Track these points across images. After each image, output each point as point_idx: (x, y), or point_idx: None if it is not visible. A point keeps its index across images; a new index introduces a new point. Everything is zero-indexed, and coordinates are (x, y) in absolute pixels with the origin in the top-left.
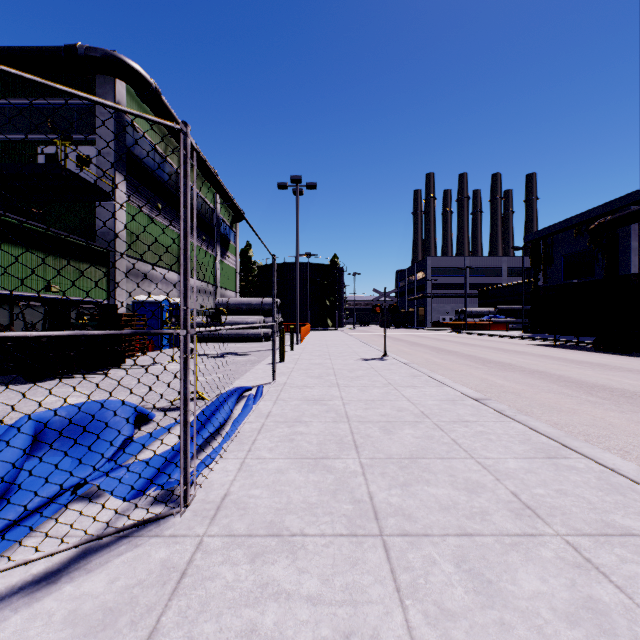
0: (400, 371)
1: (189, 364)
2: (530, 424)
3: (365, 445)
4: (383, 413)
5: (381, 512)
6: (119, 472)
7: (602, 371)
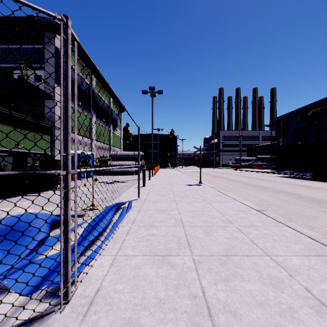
0: (210, 192)
1: (70, 196)
2: (297, 228)
3: (195, 244)
4: (203, 220)
5: (213, 308)
6: (27, 269)
7: (321, 192)
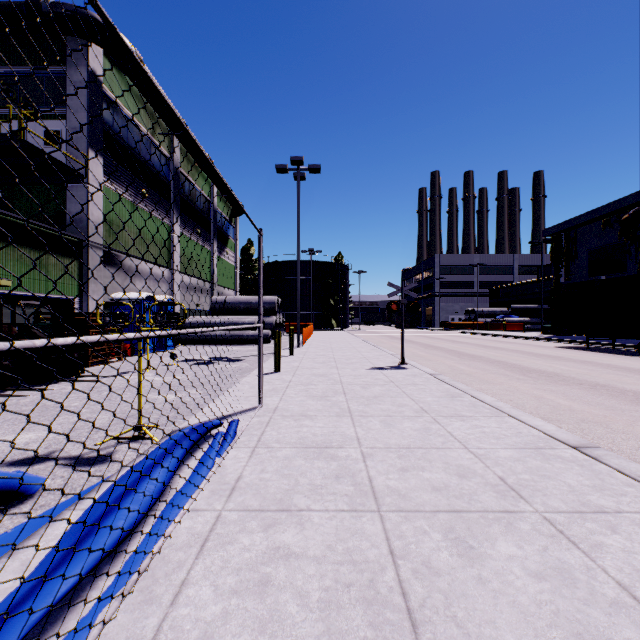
0: (429, 387)
1: None
2: None
3: (432, 614)
4: (436, 483)
5: None
6: None
7: None
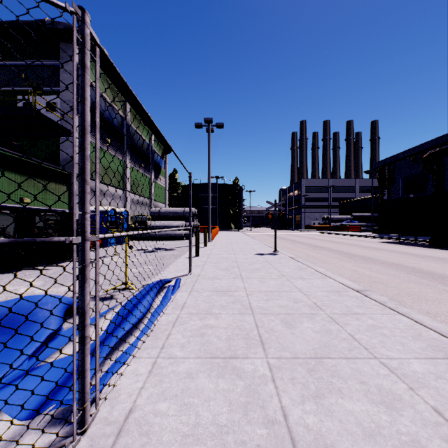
0: (289, 264)
1: (88, 274)
2: (414, 317)
3: (270, 341)
4: (282, 304)
5: (299, 441)
6: (27, 378)
7: (444, 263)
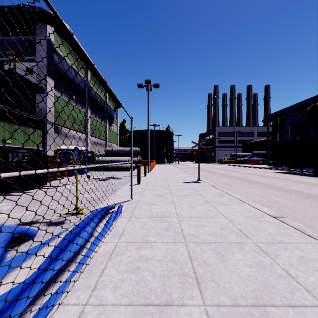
0: (211, 191)
1: None
2: None
3: (206, 279)
4: (211, 231)
5: None
6: None
7: None
